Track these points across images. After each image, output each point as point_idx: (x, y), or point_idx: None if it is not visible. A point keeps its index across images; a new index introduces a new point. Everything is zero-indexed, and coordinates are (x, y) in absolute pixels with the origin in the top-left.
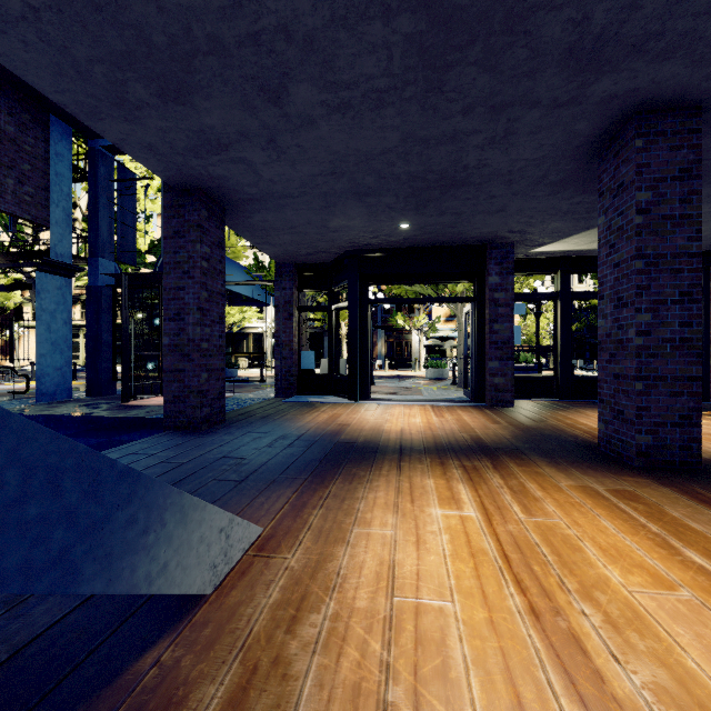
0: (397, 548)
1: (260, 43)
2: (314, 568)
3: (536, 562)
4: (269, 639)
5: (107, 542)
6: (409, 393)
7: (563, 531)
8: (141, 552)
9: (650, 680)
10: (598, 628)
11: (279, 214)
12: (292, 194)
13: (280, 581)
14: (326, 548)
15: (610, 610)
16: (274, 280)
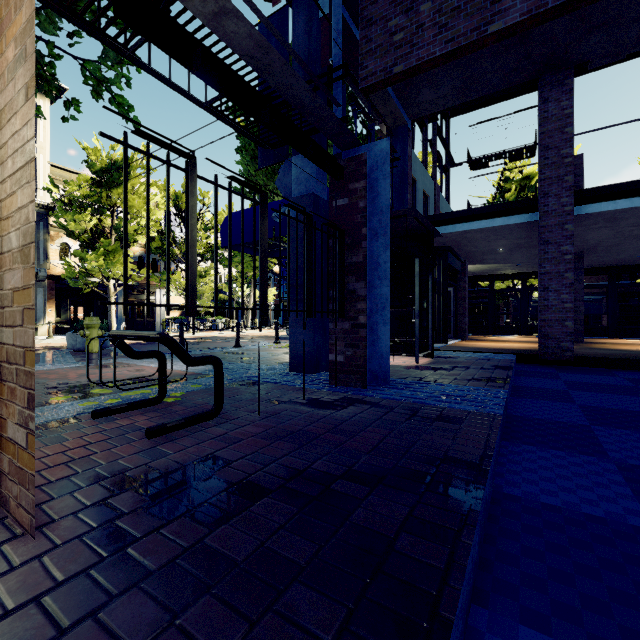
0: None
1: None
2: None
3: None
4: None
5: None
6: None
7: None
8: None
9: None
10: None
11: (521, 232)
12: None
13: None
14: None
15: None
16: None
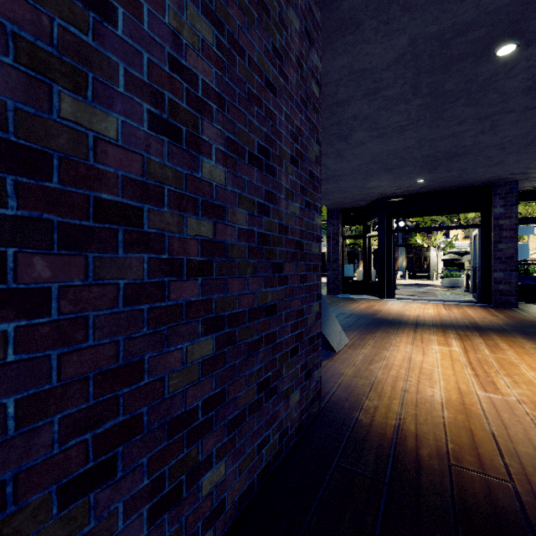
0: (412, 354)
1: (341, 123)
2: (374, 354)
3: (486, 365)
4: (362, 365)
5: (322, 319)
6: (425, 296)
7: (511, 360)
8: (326, 326)
9: (520, 392)
10: (506, 382)
11: (335, 185)
12: (345, 174)
13: (361, 355)
14: (378, 350)
15: (517, 380)
16: (327, 220)
